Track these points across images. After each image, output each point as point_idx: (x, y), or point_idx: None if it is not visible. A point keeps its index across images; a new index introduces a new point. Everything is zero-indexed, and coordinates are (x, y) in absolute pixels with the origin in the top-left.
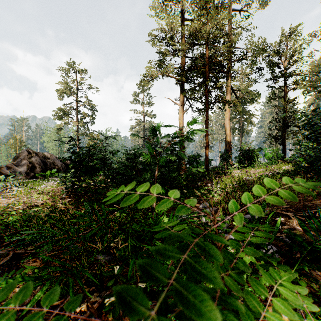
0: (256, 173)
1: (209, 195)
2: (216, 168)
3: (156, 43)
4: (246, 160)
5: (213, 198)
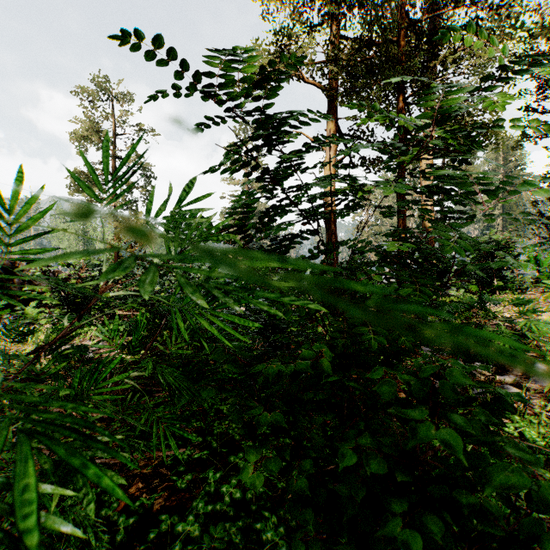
0: None
1: None
2: None
3: None
4: (492, 273)
5: None
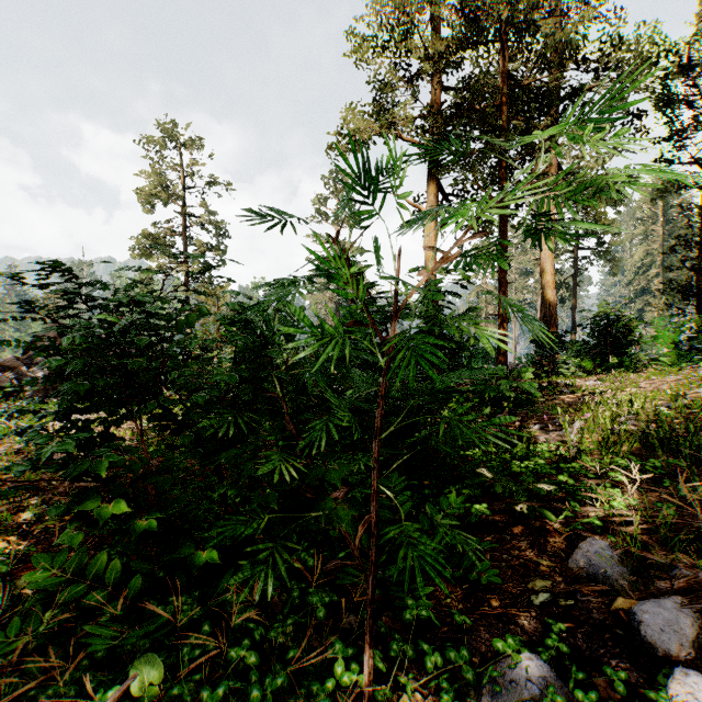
0: (676, 390)
1: (576, 485)
2: (519, 370)
3: (366, 52)
4: (607, 350)
5: (634, 525)
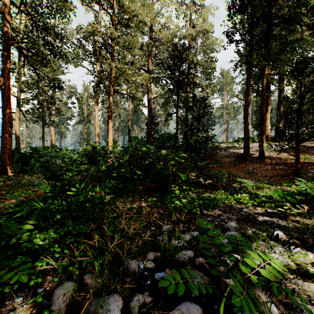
0: None
1: None
2: None
3: None
4: None
5: None
